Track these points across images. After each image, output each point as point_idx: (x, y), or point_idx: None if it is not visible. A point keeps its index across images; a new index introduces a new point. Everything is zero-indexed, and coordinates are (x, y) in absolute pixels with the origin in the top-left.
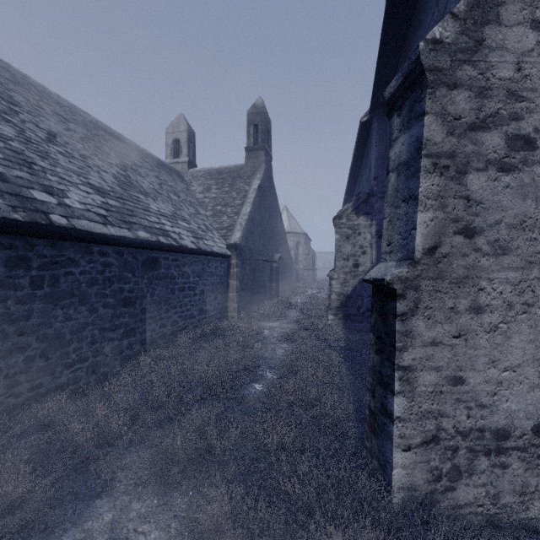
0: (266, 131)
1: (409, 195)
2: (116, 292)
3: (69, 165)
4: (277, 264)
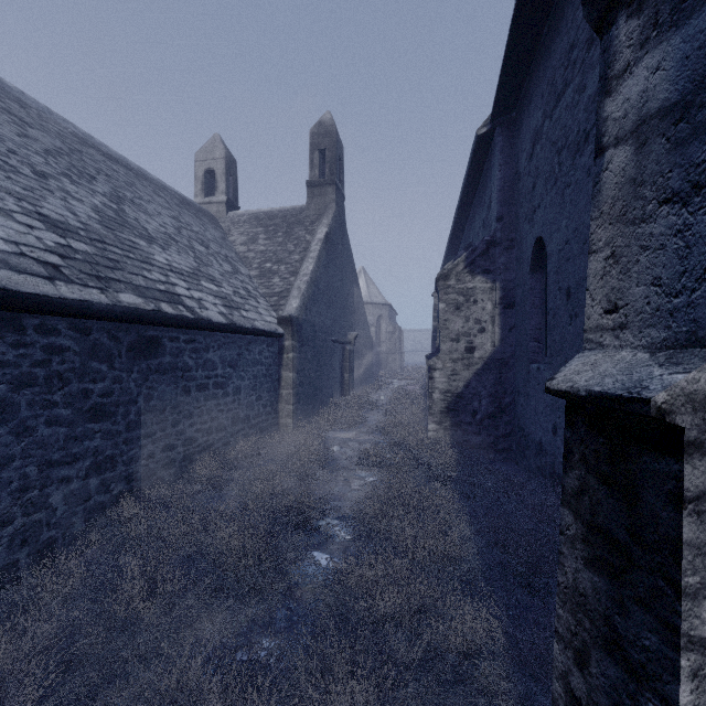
0: (336, 158)
1: (693, 181)
2: (76, 397)
3: (4, 183)
4: (351, 346)
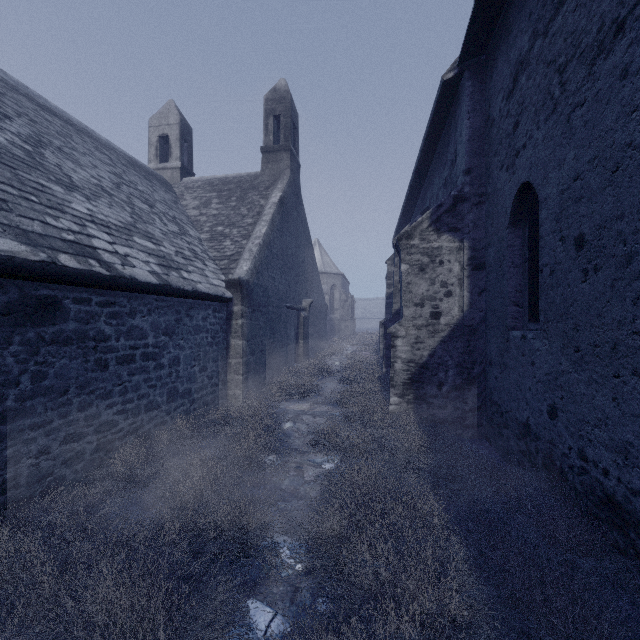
0: (291, 125)
1: None
2: None
3: None
4: (306, 313)
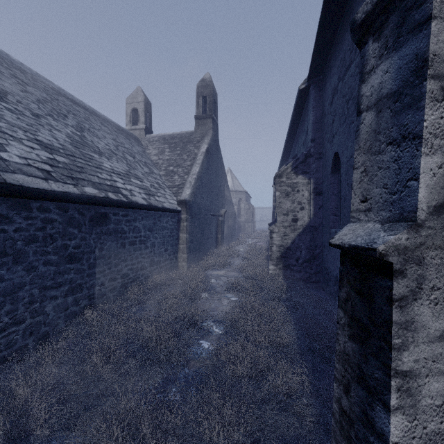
0: (213, 102)
1: (402, 134)
2: (60, 248)
3: (16, 121)
4: (222, 218)
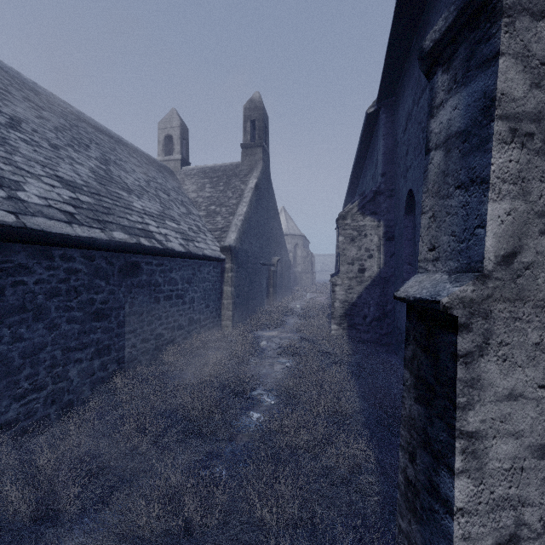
0: (263, 127)
1: (470, 177)
2: (85, 304)
3: (33, 155)
4: (275, 268)
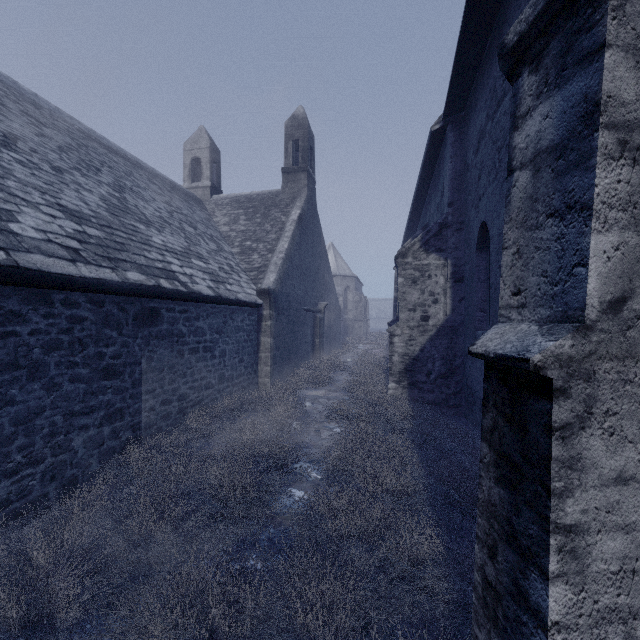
0: (308, 148)
1: (566, 203)
2: (93, 358)
3: (30, 179)
4: (322, 314)
